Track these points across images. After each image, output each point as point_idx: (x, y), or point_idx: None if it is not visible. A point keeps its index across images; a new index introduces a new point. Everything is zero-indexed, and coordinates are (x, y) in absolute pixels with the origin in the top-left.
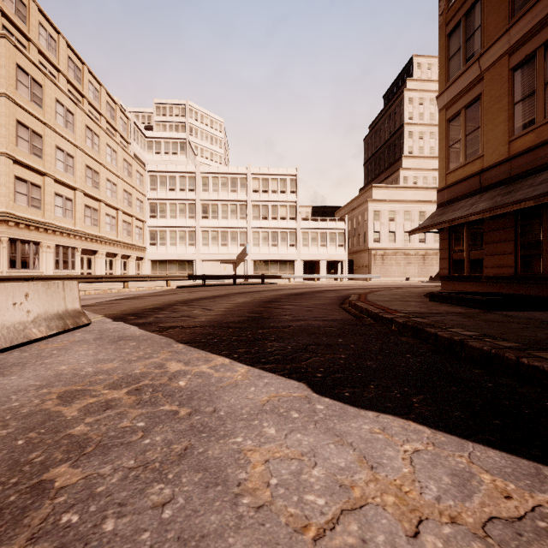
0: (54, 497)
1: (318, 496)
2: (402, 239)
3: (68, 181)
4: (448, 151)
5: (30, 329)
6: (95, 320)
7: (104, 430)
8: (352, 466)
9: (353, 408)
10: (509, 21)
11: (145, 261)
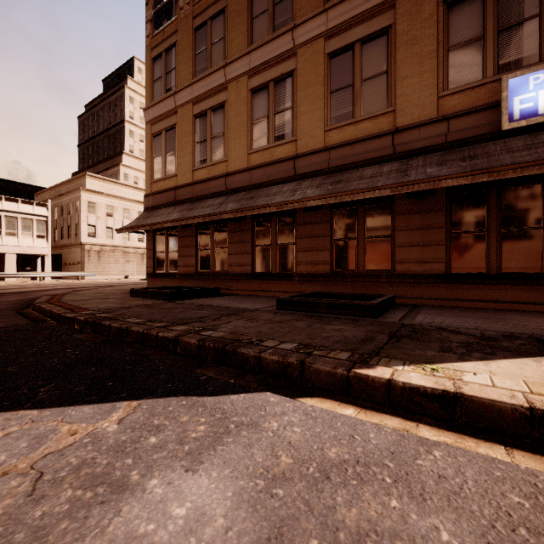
0: None
1: None
2: (121, 236)
3: None
4: (153, 162)
5: None
6: None
7: None
8: None
9: None
10: (193, 78)
11: None
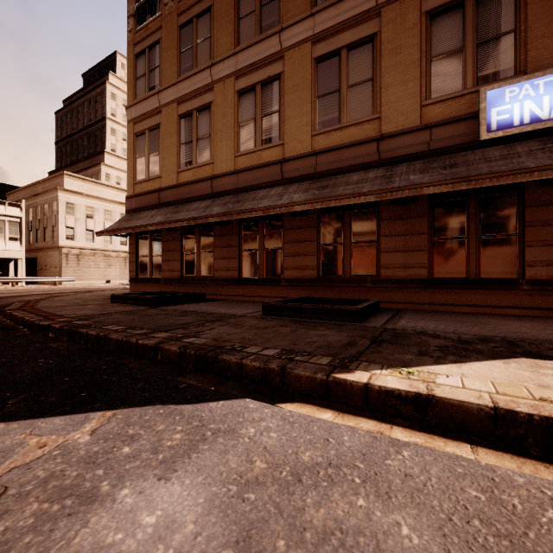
0: None
1: None
2: (102, 239)
3: None
4: (136, 162)
5: None
6: None
7: None
8: None
9: None
10: (178, 77)
11: None
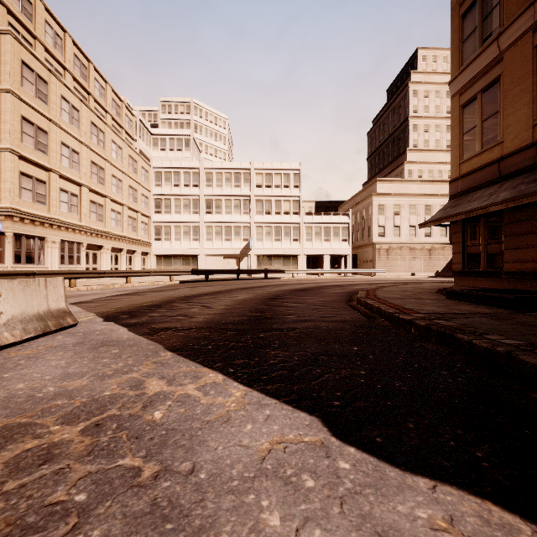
0: None
1: None
2: (407, 233)
3: (73, 176)
4: (462, 138)
5: (0, 333)
6: (85, 320)
7: (23, 509)
8: None
9: (392, 468)
10: None
11: (151, 256)
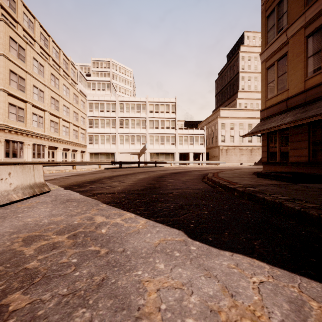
0: (6, 319)
1: (195, 319)
2: (238, 140)
3: (40, 105)
4: (267, 86)
5: (11, 194)
6: (53, 189)
7: (49, 265)
8: (218, 294)
9: (215, 249)
10: (305, 7)
11: (86, 153)
